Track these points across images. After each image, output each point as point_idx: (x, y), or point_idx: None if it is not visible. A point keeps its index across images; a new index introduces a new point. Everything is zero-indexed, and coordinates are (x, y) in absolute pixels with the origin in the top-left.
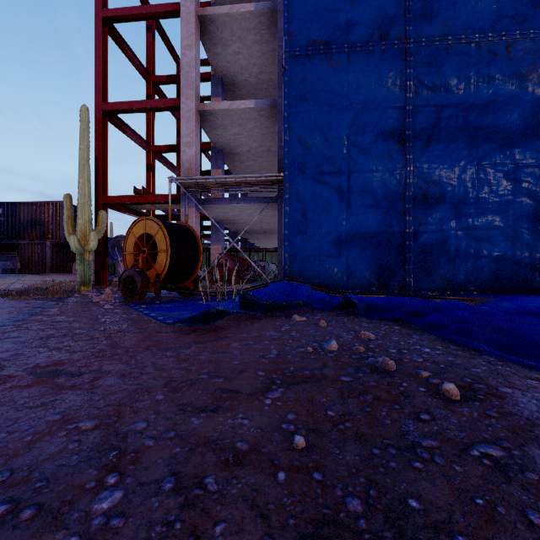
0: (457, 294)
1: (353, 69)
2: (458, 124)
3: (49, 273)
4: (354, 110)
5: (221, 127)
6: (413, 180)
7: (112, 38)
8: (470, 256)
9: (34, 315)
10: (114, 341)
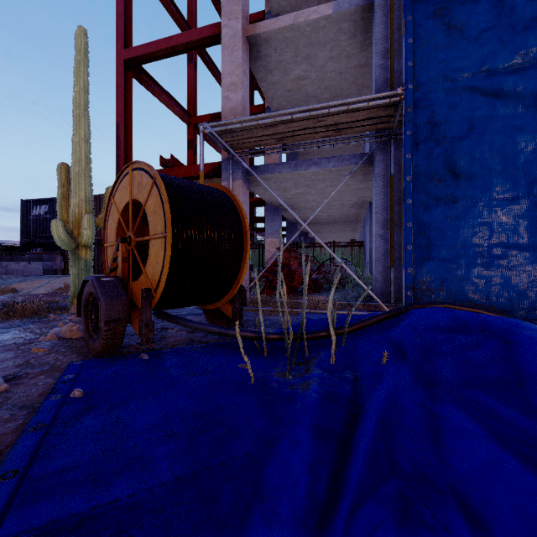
0: None
1: None
2: None
3: None
4: None
5: (279, 68)
6: None
7: None
8: None
9: None
10: None
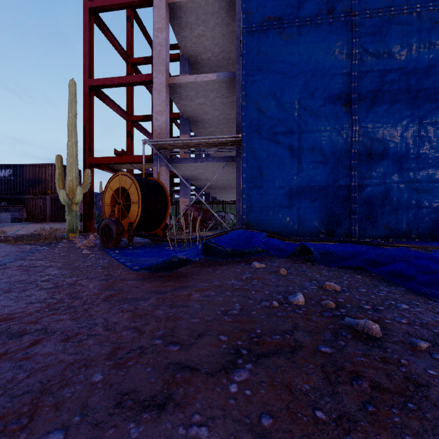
0: (400, 241)
1: (304, 41)
2: (400, 87)
3: (48, 222)
4: (305, 78)
5: (188, 98)
6: (358, 138)
7: (97, 26)
8: (412, 207)
9: (17, 260)
10: (76, 289)
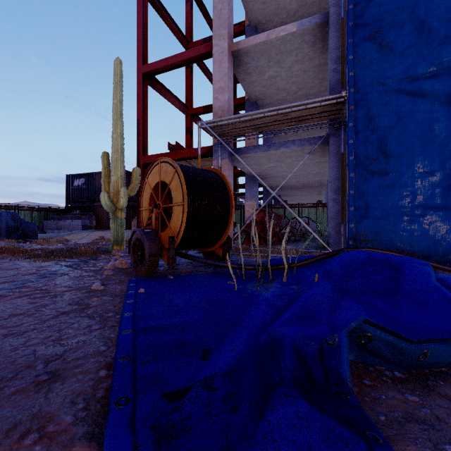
0: None
1: None
2: None
3: None
4: None
5: (256, 71)
6: None
7: (153, 6)
8: None
9: None
10: None
